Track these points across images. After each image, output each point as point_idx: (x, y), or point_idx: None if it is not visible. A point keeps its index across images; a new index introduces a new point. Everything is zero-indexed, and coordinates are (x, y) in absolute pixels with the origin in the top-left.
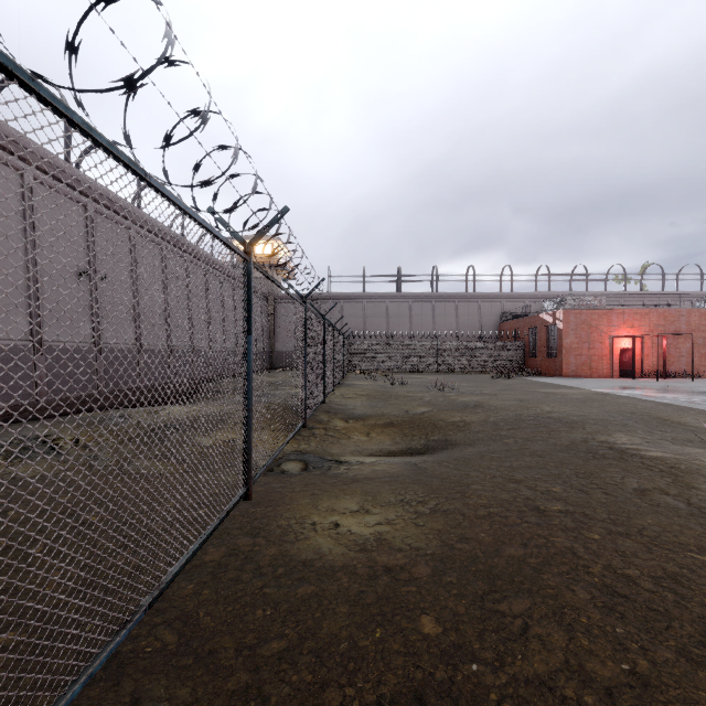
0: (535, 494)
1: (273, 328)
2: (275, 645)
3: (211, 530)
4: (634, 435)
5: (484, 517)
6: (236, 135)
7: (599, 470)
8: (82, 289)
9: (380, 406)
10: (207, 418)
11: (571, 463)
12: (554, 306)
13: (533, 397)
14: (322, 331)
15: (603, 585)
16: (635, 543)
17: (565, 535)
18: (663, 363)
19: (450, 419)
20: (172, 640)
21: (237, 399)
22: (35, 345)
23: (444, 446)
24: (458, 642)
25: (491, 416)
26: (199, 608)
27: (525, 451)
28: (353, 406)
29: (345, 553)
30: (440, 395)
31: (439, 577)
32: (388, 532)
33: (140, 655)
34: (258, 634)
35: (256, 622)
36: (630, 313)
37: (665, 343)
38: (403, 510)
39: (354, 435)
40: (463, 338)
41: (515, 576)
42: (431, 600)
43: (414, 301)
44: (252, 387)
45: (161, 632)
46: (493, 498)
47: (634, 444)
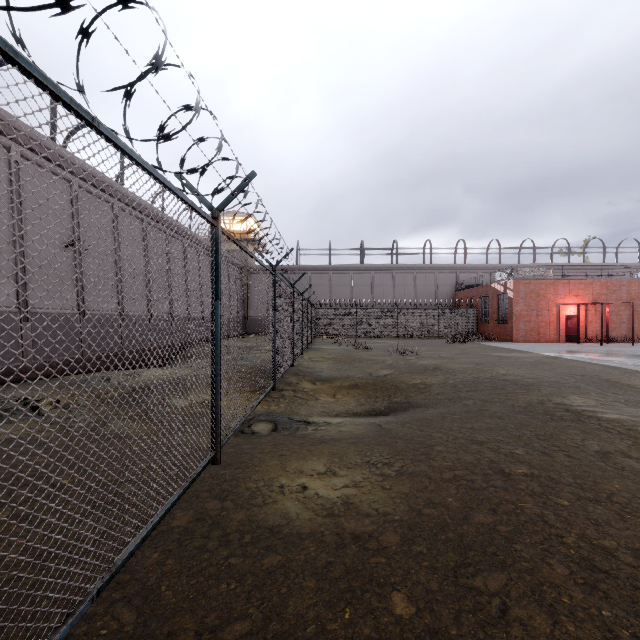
0: (498, 457)
1: (246, 297)
2: (237, 628)
3: (174, 500)
4: (588, 397)
5: (450, 481)
6: (198, 88)
7: (559, 432)
8: (67, 260)
9: (345, 369)
10: (183, 380)
11: (531, 425)
12: (505, 276)
13: (488, 361)
14: (291, 299)
15: (581, 558)
16: (607, 510)
17: (533, 501)
18: (606, 329)
19: (411, 381)
20: (130, 619)
21: (204, 364)
22: (22, 312)
23: (406, 407)
24: (433, 626)
25: (450, 378)
26: (161, 580)
27: (485, 413)
28: (320, 369)
29: (313, 518)
30: (401, 358)
31: (408, 546)
32: (355, 495)
33: (94, 639)
34: (221, 614)
35: (219, 598)
36: (575, 283)
37: (608, 311)
38: (369, 472)
39: (321, 396)
40: (421, 306)
41: (487, 546)
42: (402, 574)
43: (376, 272)
44: (219, 352)
45: (119, 610)
46: (457, 460)
47: (590, 406)
